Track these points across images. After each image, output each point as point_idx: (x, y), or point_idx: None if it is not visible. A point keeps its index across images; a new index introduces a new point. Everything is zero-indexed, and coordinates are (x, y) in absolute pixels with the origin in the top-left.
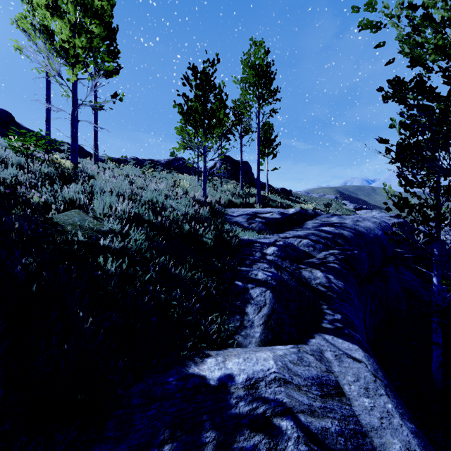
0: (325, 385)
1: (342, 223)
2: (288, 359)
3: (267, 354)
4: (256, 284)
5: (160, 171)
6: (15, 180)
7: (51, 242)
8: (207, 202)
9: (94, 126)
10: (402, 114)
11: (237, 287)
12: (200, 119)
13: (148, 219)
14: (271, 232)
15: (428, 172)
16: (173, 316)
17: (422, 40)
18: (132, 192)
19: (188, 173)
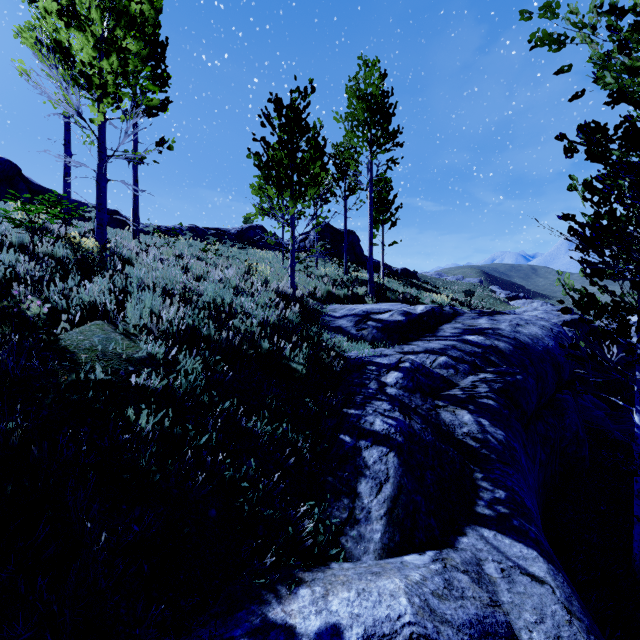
0: (492, 636)
1: (495, 329)
2: (429, 589)
3: (395, 582)
4: (372, 440)
5: (228, 248)
6: (11, 272)
7: (53, 385)
8: (296, 297)
9: (133, 184)
10: (599, 178)
11: (344, 446)
12: (286, 175)
13: (207, 334)
14: (391, 342)
15: (639, 267)
16: (242, 504)
17: (636, 64)
18: (185, 288)
19: (269, 247)
